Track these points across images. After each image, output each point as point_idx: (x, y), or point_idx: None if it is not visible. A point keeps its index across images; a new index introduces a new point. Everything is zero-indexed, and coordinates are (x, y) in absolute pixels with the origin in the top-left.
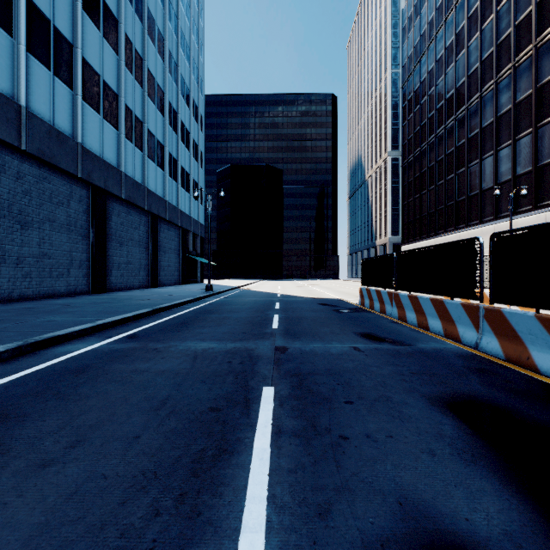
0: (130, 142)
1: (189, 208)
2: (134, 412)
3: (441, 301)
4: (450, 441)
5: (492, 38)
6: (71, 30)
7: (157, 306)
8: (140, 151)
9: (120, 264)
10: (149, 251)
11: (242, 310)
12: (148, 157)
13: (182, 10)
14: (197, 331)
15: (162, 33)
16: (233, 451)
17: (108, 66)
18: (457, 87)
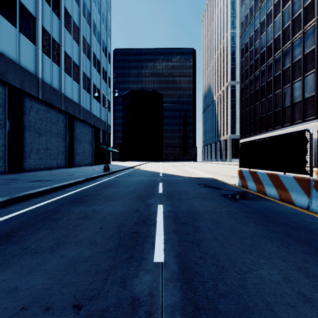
0: (48, 57)
1: (100, 113)
2: None
3: None
4: None
5: None
6: None
7: (25, 192)
8: (57, 66)
9: (39, 149)
10: (67, 141)
11: (122, 196)
12: (65, 72)
13: None
14: None
15: None
16: None
17: None
18: (283, 29)
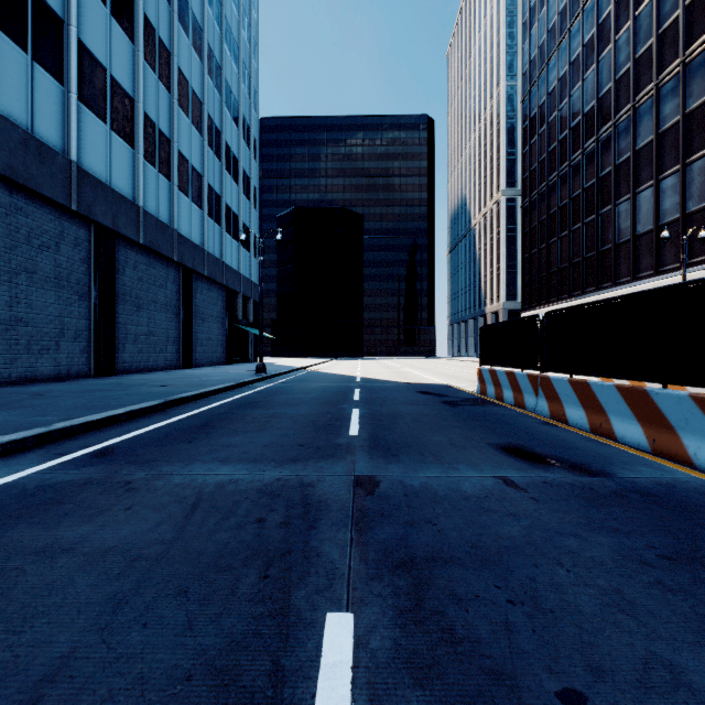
0: (152, 166)
1: (238, 261)
2: None
3: (641, 390)
4: None
5: (651, 26)
6: None
7: (174, 396)
8: (167, 180)
9: (138, 335)
10: (181, 318)
11: (304, 402)
12: (178, 189)
13: None
14: (221, 441)
15: (200, 21)
16: None
17: (119, 57)
18: (600, 96)
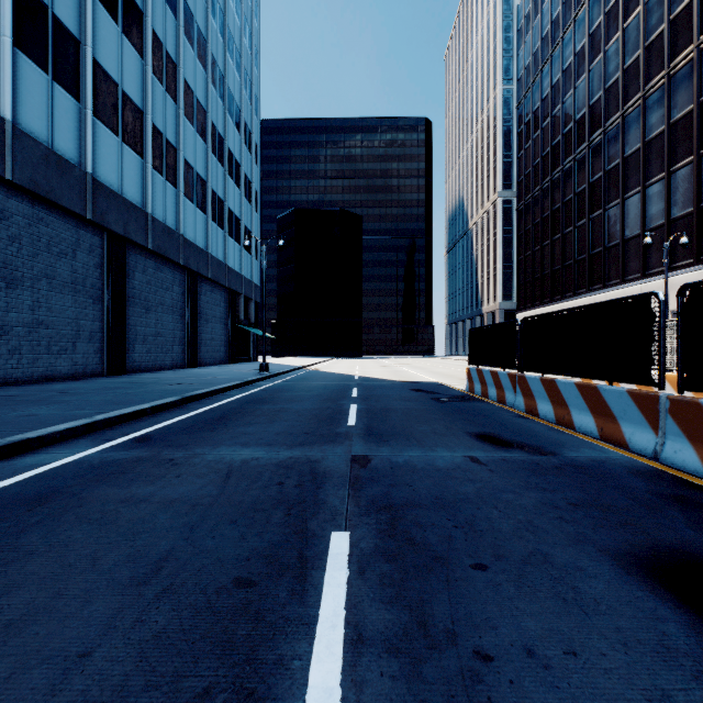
0: (159, 174)
1: (240, 264)
2: (99, 590)
3: (593, 387)
4: (693, 666)
5: (639, 38)
6: (78, 21)
7: (189, 393)
8: (173, 187)
9: (146, 336)
10: (186, 319)
11: (307, 399)
12: (184, 196)
13: (230, 5)
14: (238, 430)
15: (204, 32)
16: (266, 696)
17: (130, 72)
18: (591, 104)
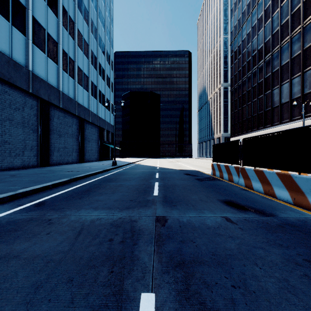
0: (66, 73)
1: (104, 115)
2: None
3: (288, 175)
4: None
5: (288, 10)
6: None
7: (74, 176)
8: (72, 79)
9: (59, 148)
10: (79, 140)
11: (133, 179)
12: (78, 83)
13: None
14: (94, 198)
15: (87, 8)
16: None
17: (51, 24)
18: (265, 42)
